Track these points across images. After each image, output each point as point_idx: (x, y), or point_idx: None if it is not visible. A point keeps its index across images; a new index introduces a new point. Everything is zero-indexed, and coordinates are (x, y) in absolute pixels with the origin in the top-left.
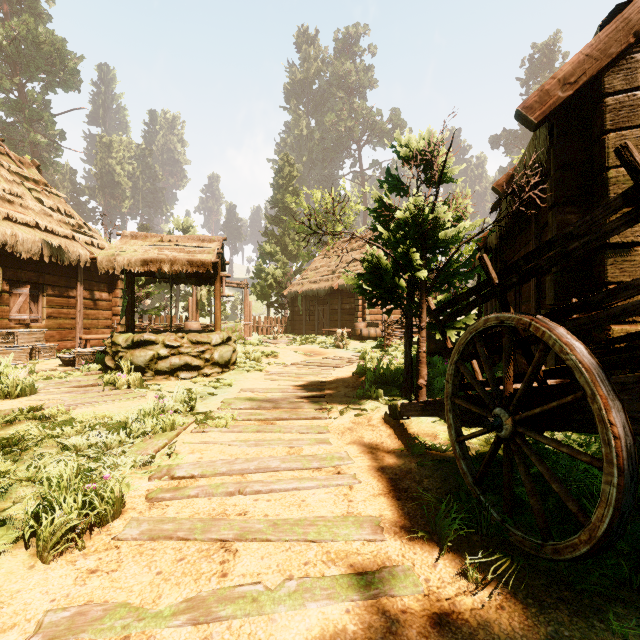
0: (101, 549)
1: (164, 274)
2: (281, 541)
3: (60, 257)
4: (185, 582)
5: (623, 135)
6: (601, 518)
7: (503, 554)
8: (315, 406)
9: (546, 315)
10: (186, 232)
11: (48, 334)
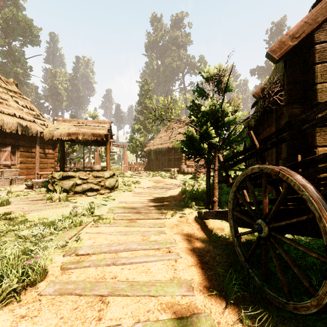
0: (30, 301)
1: (80, 140)
2: (134, 296)
3: (27, 131)
4: (76, 324)
5: (325, 65)
6: (325, 293)
7: (263, 308)
8: (158, 211)
9: (287, 166)
10: (94, 118)
11: (20, 171)
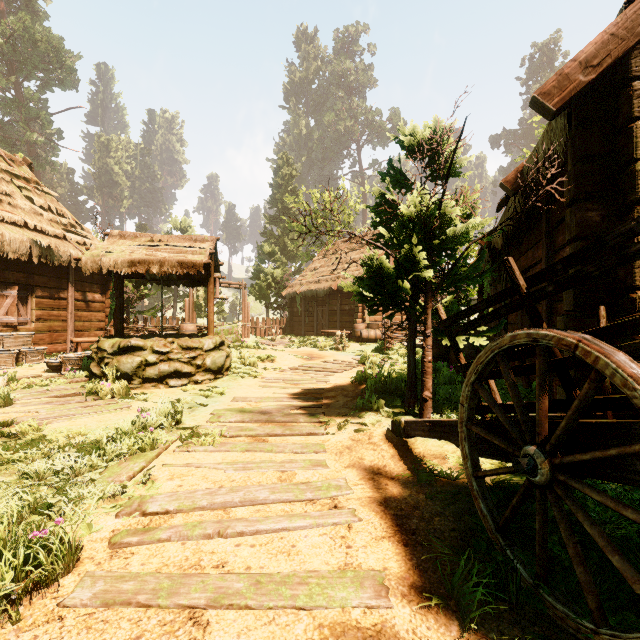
0: (40, 621)
1: (154, 275)
2: (263, 608)
3: (50, 257)
4: None
5: None
6: None
7: None
8: (311, 419)
9: (591, 333)
10: (184, 232)
11: (37, 337)
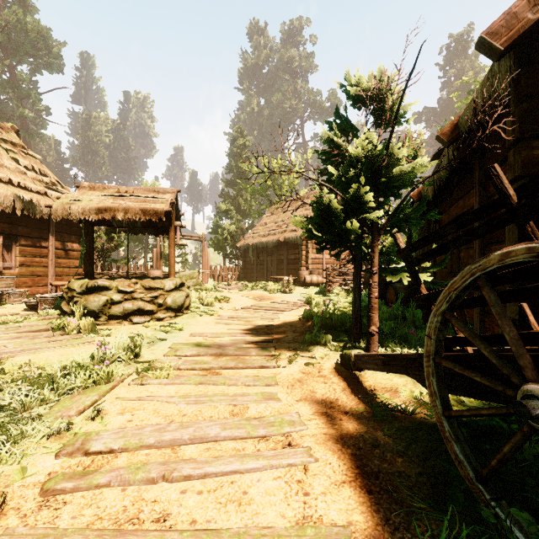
0: None
1: (121, 223)
2: None
3: (32, 210)
4: None
5: None
6: None
7: None
8: (263, 353)
9: None
10: None
11: (21, 281)
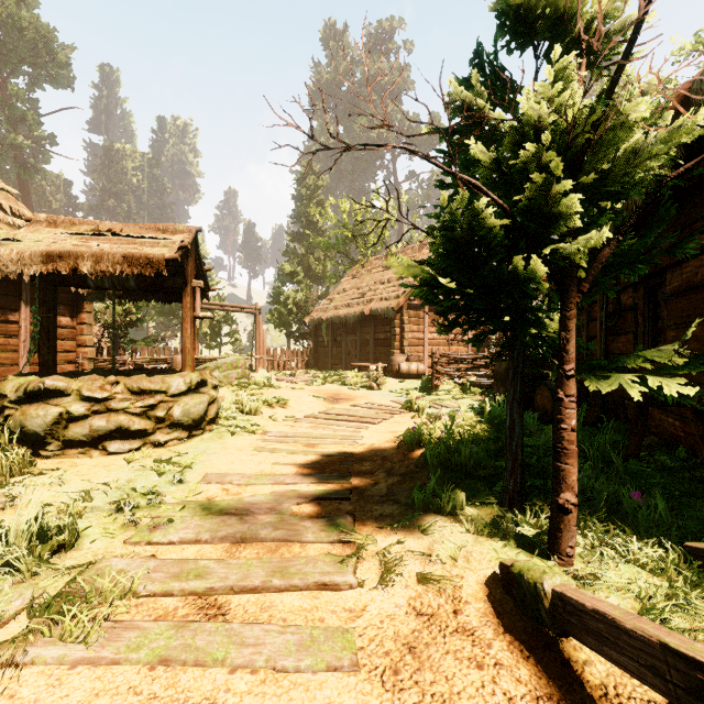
0: None
1: (101, 282)
2: None
3: None
4: None
5: None
6: None
7: None
8: (329, 534)
9: None
10: None
11: None
